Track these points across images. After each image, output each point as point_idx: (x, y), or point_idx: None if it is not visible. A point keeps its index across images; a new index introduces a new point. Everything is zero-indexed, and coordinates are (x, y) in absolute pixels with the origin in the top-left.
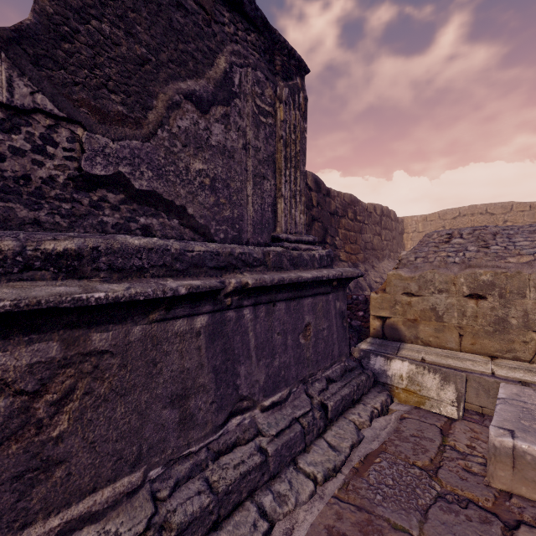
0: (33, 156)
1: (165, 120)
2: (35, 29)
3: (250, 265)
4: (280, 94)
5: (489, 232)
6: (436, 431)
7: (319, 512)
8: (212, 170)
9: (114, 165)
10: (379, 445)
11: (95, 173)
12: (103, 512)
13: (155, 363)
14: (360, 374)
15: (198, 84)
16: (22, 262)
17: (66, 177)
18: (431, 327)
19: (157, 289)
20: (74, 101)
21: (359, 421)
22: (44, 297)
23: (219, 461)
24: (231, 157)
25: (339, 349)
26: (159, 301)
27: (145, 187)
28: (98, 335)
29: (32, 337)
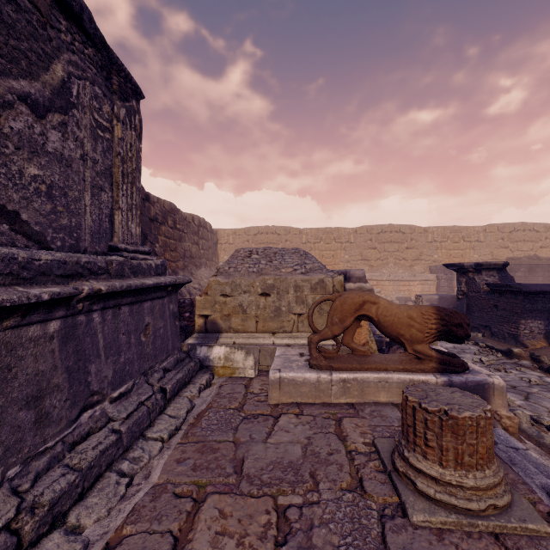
0: None
1: None
2: None
3: (95, 273)
4: (118, 113)
5: (272, 252)
6: (243, 387)
7: (169, 455)
8: (48, 177)
9: None
10: (207, 405)
11: None
12: None
13: (10, 368)
14: (190, 362)
15: (32, 86)
16: None
17: None
18: (240, 318)
19: (22, 296)
20: None
21: (191, 395)
22: None
23: (75, 450)
24: (69, 165)
25: (173, 344)
26: (17, 308)
27: None
28: None
29: None
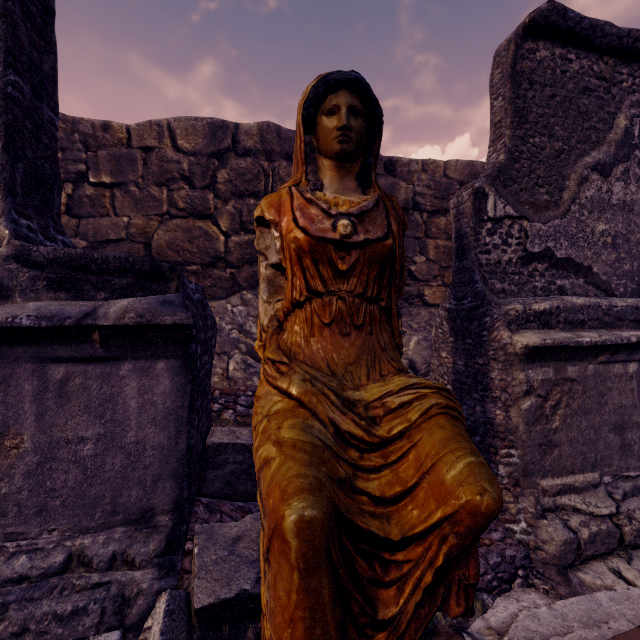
0: (502, 247)
1: (576, 195)
2: (505, 164)
3: None
4: None
5: None
6: None
7: None
8: (612, 228)
9: (544, 243)
10: None
11: (534, 251)
12: (580, 489)
13: (602, 395)
14: None
15: (599, 152)
16: (524, 318)
17: (516, 257)
18: None
19: (617, 337)
20: (520, 203)
21: None
22: (562, 339)
23: None
24: (630, 210)
25: None
26: (608, 347)
27: (562, 255)
28: (569, 368)
29: (541, 363)
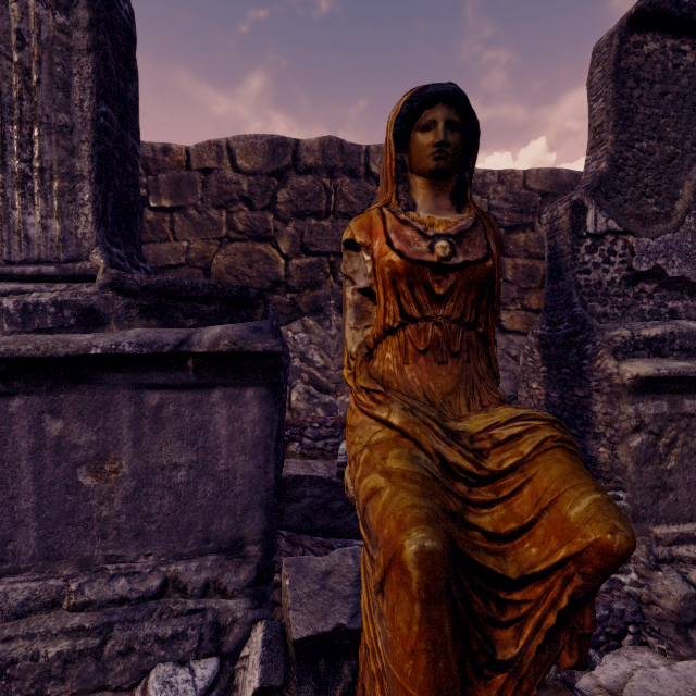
0: (603, 266)
1: (691, 205)
2: (607, 173)
3: None
4: None
5: None
6: None
7: None
8: None
9: (653, 260)
10: None
11: (641, 270)
12: None
13: None
14: None
15: None
16: (632, 345)
17: (620, 277)
18: None
19: None
20: (625, 216)
21: None
22: (679, 369)
23: None
24: None
25: None
26: None
27: (675, 274)
28: (687, 401)
29: (653, 396)
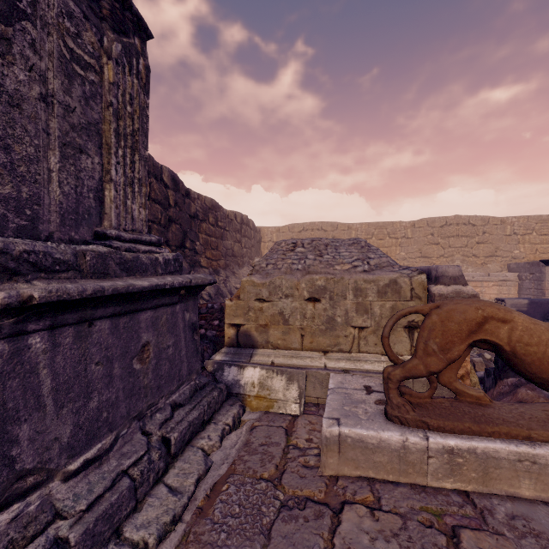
0: None
1: None
2: None
3: (48, 269)
4: (109, 47)
5: (323, 243)
6: (282, 433)
7: None
8: None
9: None
10: (228, 467)
11: None
12: None
13: None
14: (212, 390)
15: None
16: None
17: None
18: (280, 330)
19: None
20: None
21: (209, 445)
22: None
23: None
24: (15, 105)
25: (189, 367)
26: None
27: None
28: None
29: None
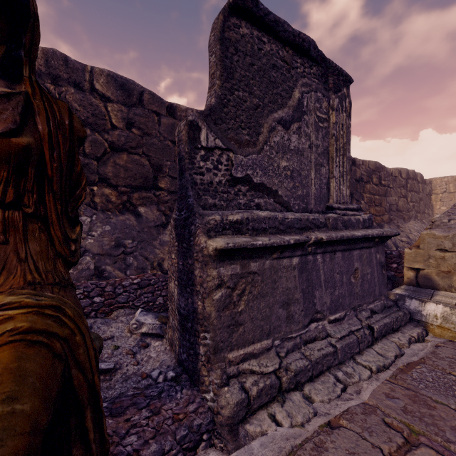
0: (213, 171)
1: (267, 139)
2: (215, 106)
3: (318, 226)
4: (333, 104)
5: None
6: None
7: (377, 386)
8: (291, 165)
9: (245, 170)
10: (418, 359)
11: (237, 176)
12: (258, 354)
13: (275, 282)
14: (397, 311)
15: (283, 112)
16: (222, 226)
17: (225, 180)
18: None
19: (281, 240)
20: (228, 139)
21: (399, 343)
22: (242, 243)
23: (307, 346)
24: (302, 154)
25: (379, 290)
26: (278, 247)
27: (258, 181)
28: (252, 264)
29: (231, 262)
